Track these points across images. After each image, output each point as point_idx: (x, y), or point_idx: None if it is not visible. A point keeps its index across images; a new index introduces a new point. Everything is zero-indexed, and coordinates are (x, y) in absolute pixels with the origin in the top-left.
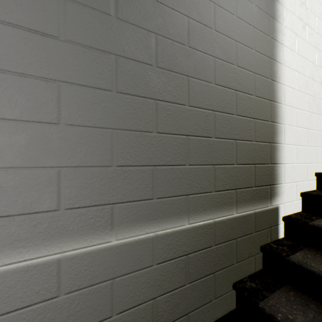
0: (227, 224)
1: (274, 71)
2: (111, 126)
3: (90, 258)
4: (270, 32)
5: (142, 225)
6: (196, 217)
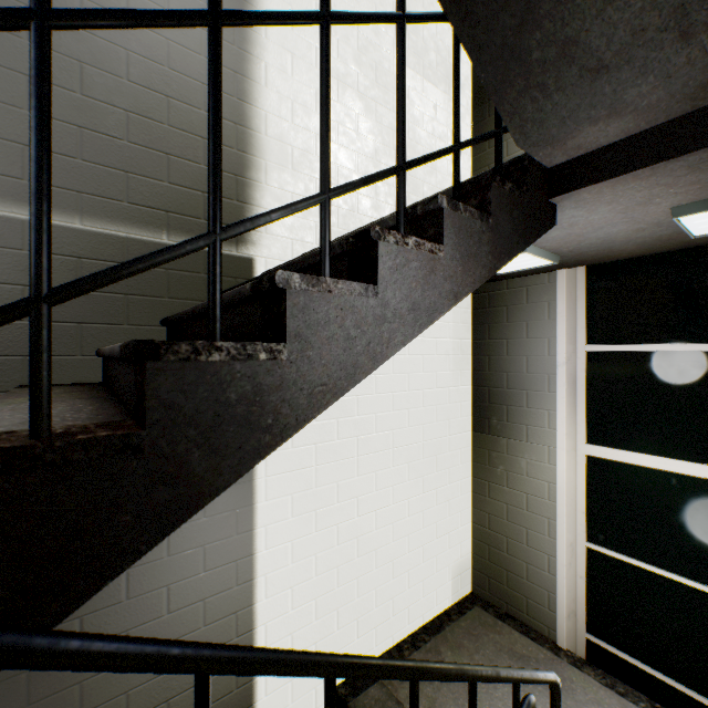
0: (152, 247)
1: (245, 91)
2: None
3: None
4: (238, 42)
5: (7, 202)
6: (97, 222)
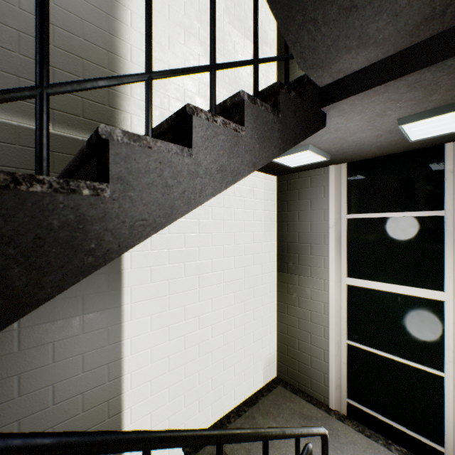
0: None
1: (115, 28)
2: None
3: None
4: None
5: None
6: None
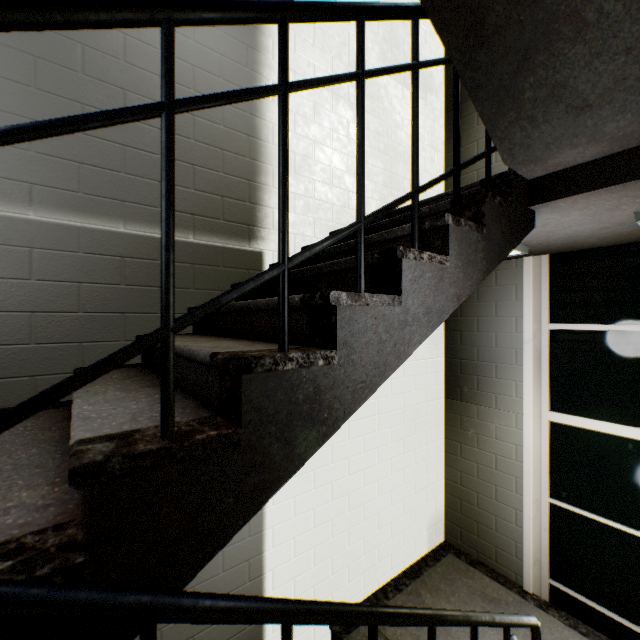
0: (181, 246)
1: (256, 107)
2: (30, 117)
3: (8, 223)
4: (250, 65)
5: (66, 212)
6: (137, 226)
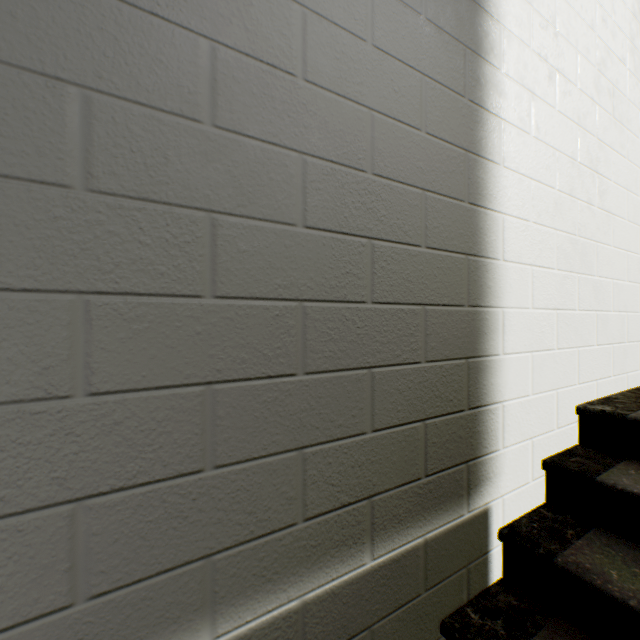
0: (345, 595)
1: (478, 182)
2: None
3: None
4: (469, 88)
5: None
6: (243, 608)
